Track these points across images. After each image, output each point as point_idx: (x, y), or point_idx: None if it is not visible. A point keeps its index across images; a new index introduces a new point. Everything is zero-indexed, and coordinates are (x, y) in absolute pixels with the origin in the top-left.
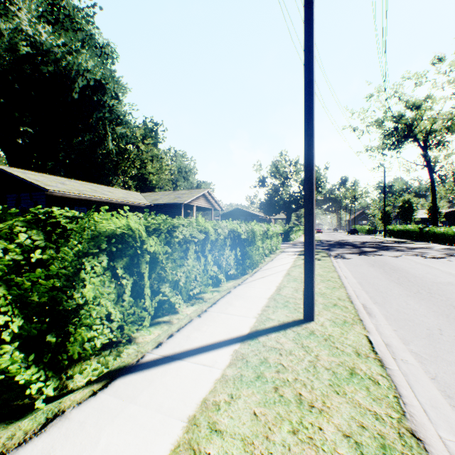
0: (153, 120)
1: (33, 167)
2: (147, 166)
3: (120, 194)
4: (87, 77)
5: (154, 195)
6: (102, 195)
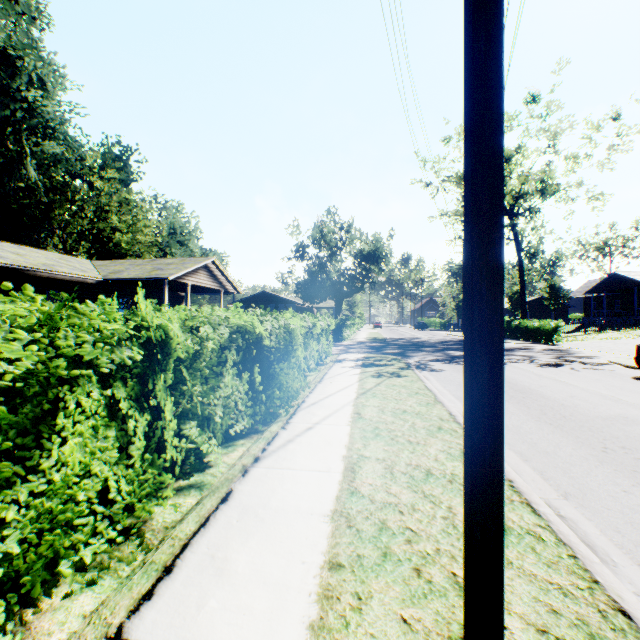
0: (120, 141)
1: None
2: (111, 219)
3: (41, 259)
4: None
5: (116, 264)
6: None
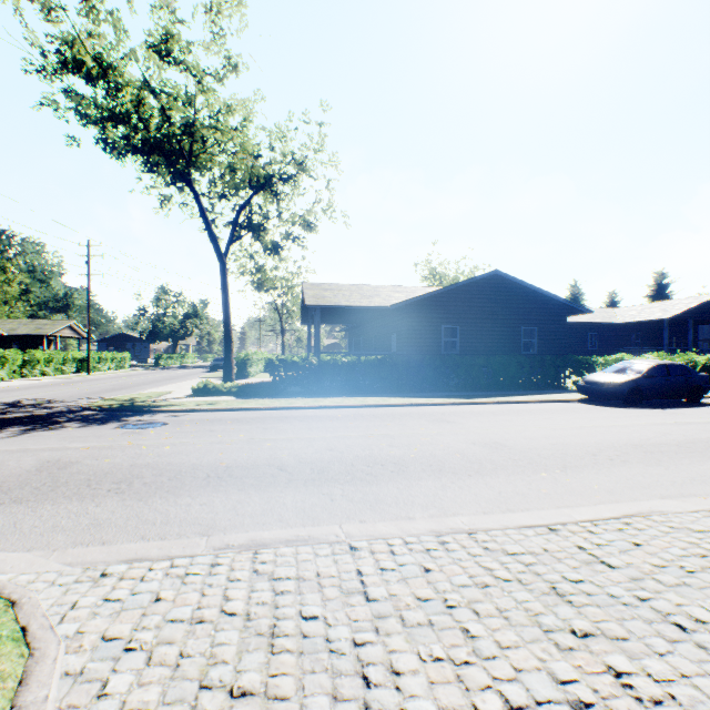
0: None
1: None
2: None
3: None
4: None
5: (9, 323)
6: None
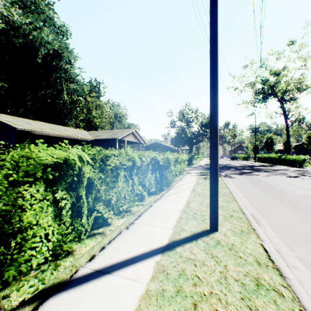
0: (96, 80)
1: (9, 112)
2: (92, 112)
3: (72, 132)
4: (48, 47)
5: (97, 132)
6: (58, 132)
